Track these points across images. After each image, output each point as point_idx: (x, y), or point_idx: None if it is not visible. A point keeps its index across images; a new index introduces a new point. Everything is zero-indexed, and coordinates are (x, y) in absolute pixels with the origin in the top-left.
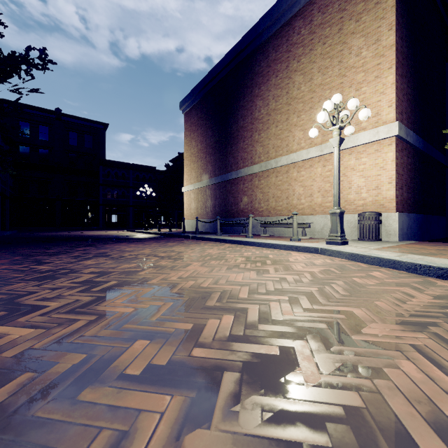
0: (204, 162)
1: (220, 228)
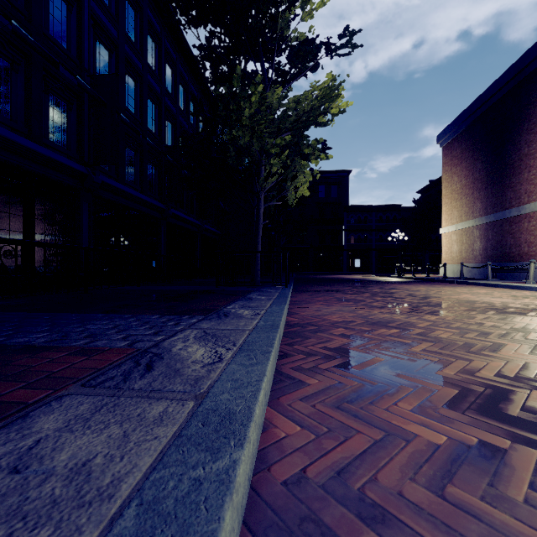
0: (469, 199)
1: (492, 274)
